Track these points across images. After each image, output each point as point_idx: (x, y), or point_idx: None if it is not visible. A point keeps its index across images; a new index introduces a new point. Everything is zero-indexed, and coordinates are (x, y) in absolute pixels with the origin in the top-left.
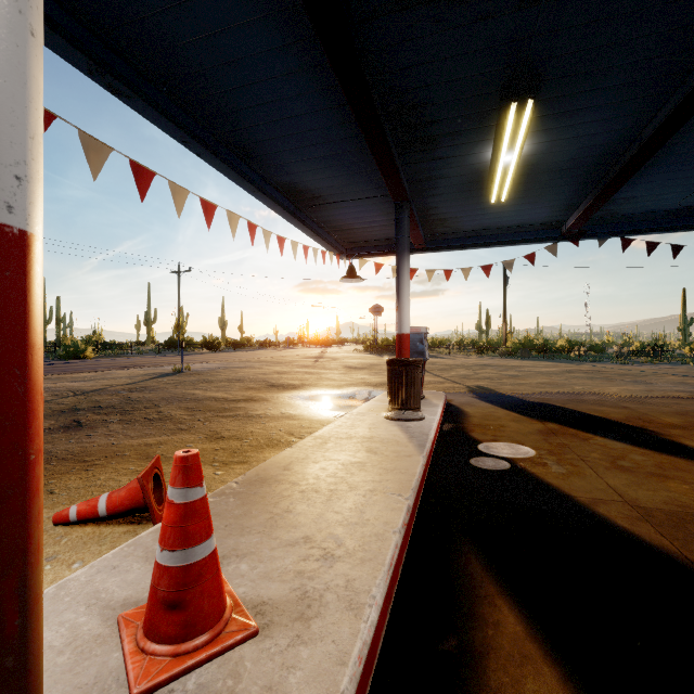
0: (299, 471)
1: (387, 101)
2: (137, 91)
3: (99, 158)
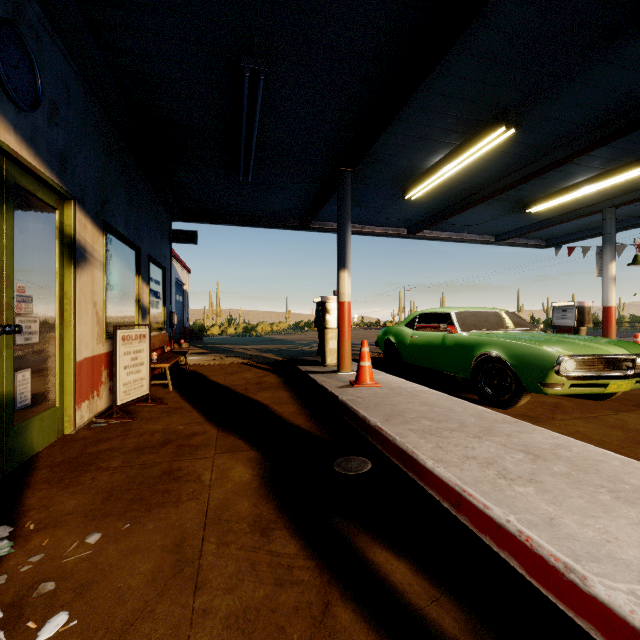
0: None
1: None
2: None
3: None
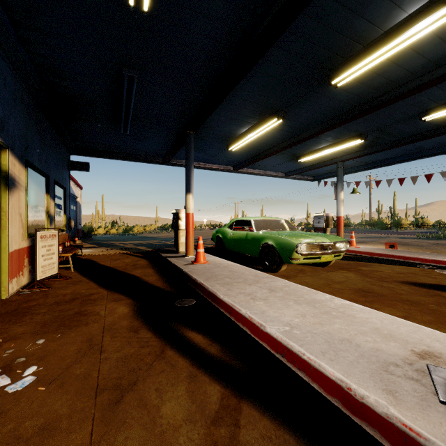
0: (402, 251)
1: (442, 125)
2: (427, 156)
3: (415, 180)
